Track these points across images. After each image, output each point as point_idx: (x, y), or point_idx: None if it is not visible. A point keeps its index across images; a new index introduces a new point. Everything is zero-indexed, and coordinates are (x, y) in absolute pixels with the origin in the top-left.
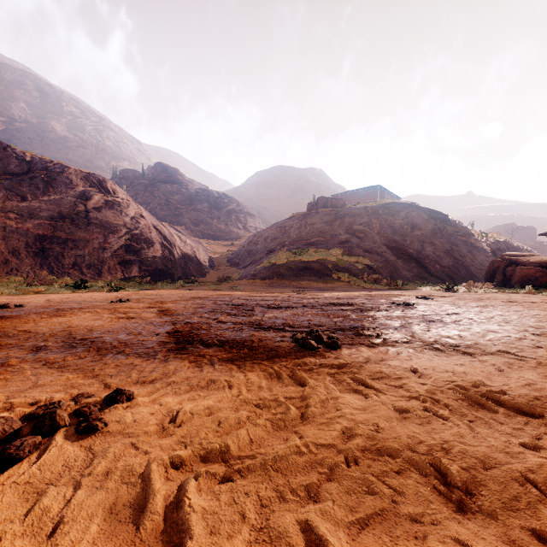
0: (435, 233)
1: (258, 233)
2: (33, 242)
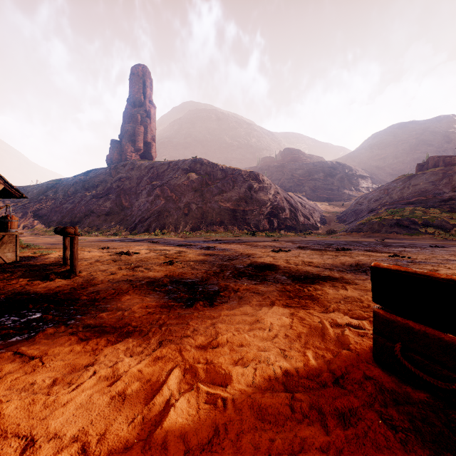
0: None
1: (363, 196)
2: (230, 213)
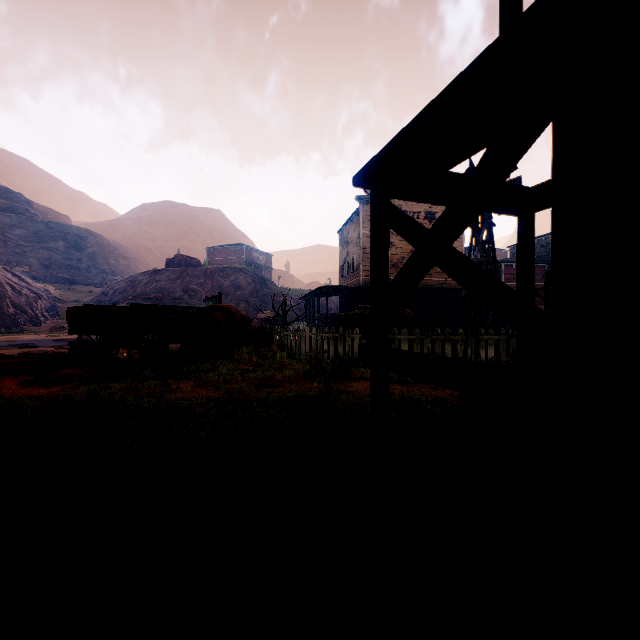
0: (252, 294)
1: (112, 285)
2: None
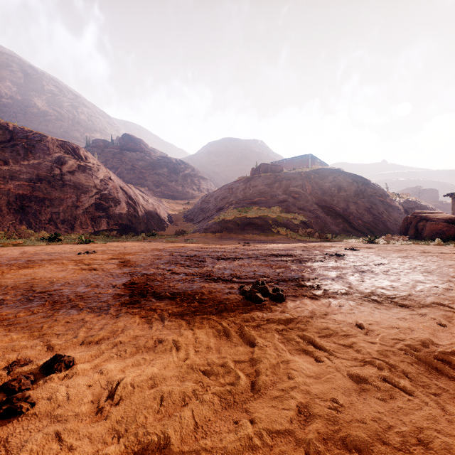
0: (357, 194)
1: (210, 194)
2: (14, 200)
